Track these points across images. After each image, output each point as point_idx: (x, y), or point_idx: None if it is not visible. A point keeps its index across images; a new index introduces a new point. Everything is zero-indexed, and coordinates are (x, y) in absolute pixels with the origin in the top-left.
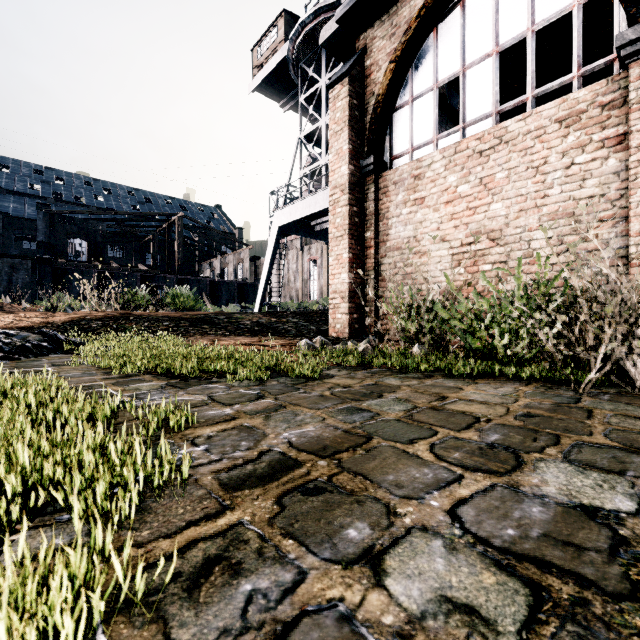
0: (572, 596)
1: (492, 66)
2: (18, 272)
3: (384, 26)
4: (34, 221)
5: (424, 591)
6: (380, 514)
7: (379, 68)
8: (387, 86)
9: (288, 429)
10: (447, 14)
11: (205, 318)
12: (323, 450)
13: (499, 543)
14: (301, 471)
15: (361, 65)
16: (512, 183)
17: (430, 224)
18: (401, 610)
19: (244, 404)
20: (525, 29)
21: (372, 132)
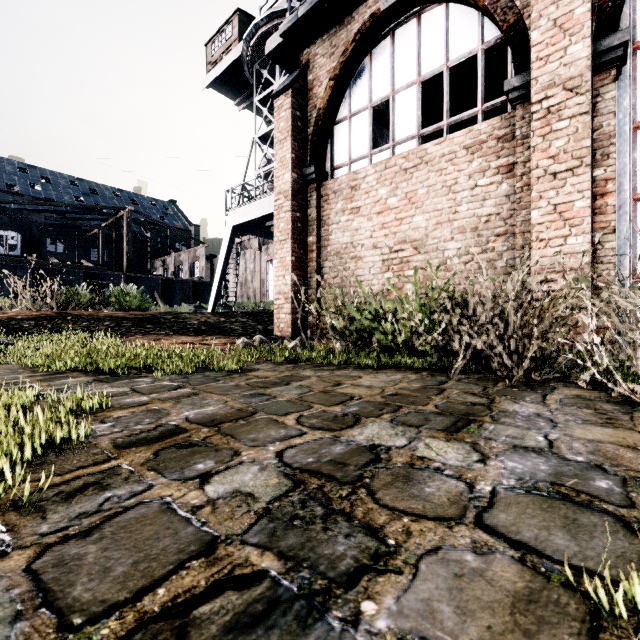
0: (318, 485)
1: (416, 93)
2: None
3: (325, 45)
4: None
5: (227, 489)
6: (228, 456)
7: (320, 83)
8: (327, 101)
9: (191, 409)
10: (380, 41)
11: (151, 318)
12: (211, 422)
13: (297, 465)
14: (185, 435)
15: (304, 79)
16: (431, 199)
17: (365, 232)
18: (206, 497)
19: (162, 393)
20: (442, 64)
21: (314, 143)
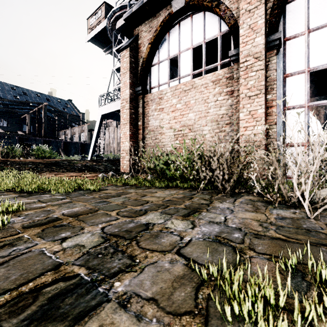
0: (115, 240)
1: (190, 54)
2: None
3: (146, 26)
4: None
5: (73, 244)
6: (78, 230)
7: (144, 45)
8: (147, 54)
9: (66, 209)
10: (173, 27)
11: (55, 163)
12: (75, 215)
13: (109, 233)
14: (59, 221)
15: (136, 42)
16: (196, 105)
17: (166, 120)
18: (62, 247)
19: (53, 202)
20: (202, 40)
21: (141, 75)
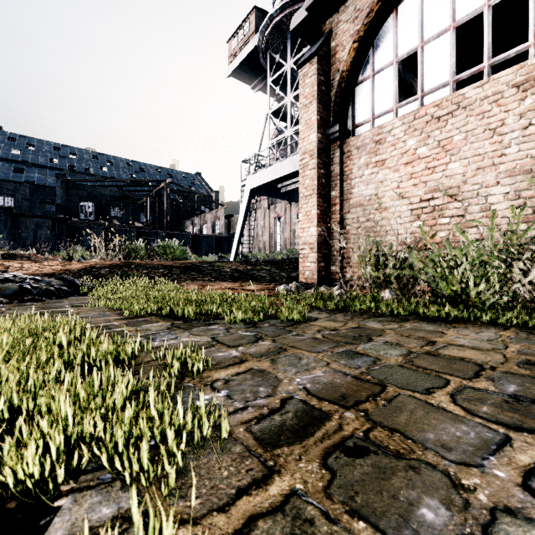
0: None
1: (449, 40)
2: (41, 229)
3: (348, 11)
4: (53, 188)
5: None
6: (446, 487)
7: (343, 48)
8: (351, 63)
9: (298, 374)
10: None
11: (192, 266)
12: (343, 399)
13: None
14: (332, 424)
15: (327, 46)
16: (469, 144)
17: (390, 183)
18: None
19: (247, 346)
20: (481, 4)
21: (337, 104)
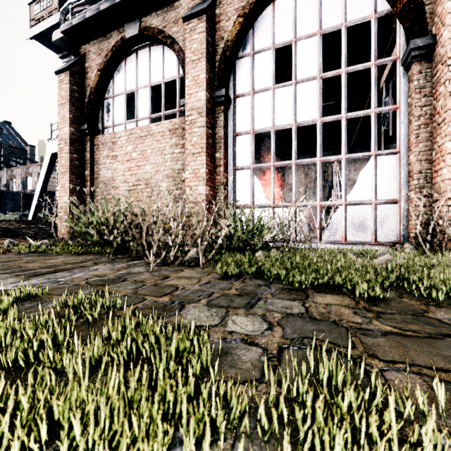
0: None
1: (149, 92)
2: None
3: (95, 46)
4: None
5: None
6: None
7: (92, 71)
8: (96, 84)
9: None
10: (130, 54)
11: None
12: None
13: None
14: None
15: (81, 65)
16: (153, 156)
17: (120, 171)
18: None
19: None
20: (161, 79)
21: (88, 109)
